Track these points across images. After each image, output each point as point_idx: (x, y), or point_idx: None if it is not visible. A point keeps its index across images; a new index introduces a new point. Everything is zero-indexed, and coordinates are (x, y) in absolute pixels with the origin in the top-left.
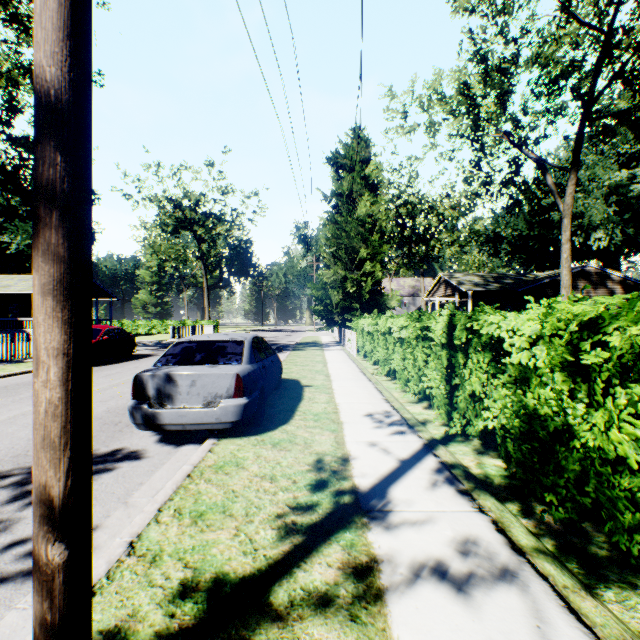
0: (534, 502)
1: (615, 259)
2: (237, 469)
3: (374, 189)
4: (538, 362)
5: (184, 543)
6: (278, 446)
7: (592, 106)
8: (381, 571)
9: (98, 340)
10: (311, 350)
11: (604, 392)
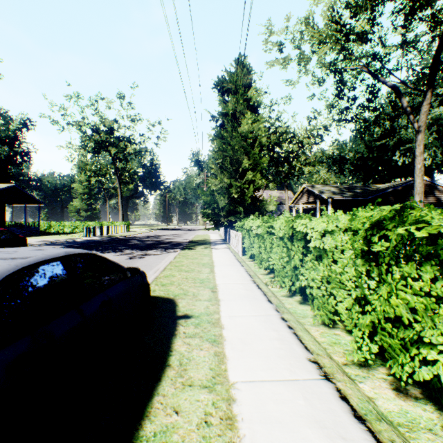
0: None
1: (431, 176)
2: None
3: (254, 111)
4: None
5: None
6: None
7: None
8: None
9: None
10: (200, 249)
11: None
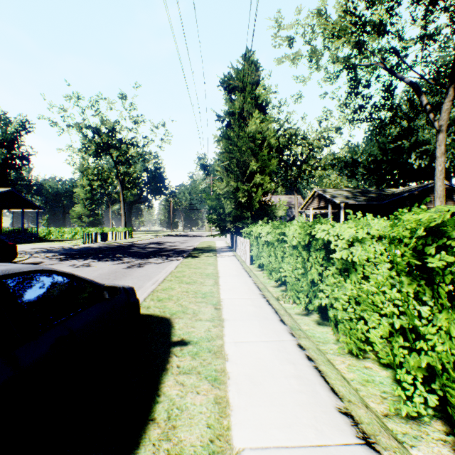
0: None
1: (448, 179)
2: None
3: (263, 110)
4: None
5: None
6: None
7: None
8: None
9: None
10: (204, 257)
11: None
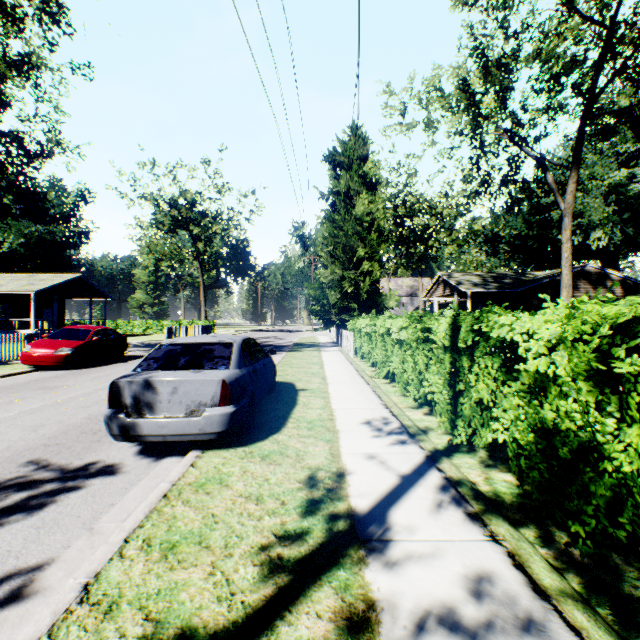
0: (552, 527)
1: (614, 259)
2: (220, 487)
3: (372, 187)
4: (558, 370)
5: (149, 585)
6: (267, 459)
7: (593, 103)
8: (381, 624)
9: (87, 341)
10: (308, 351)
11: (636, 405)
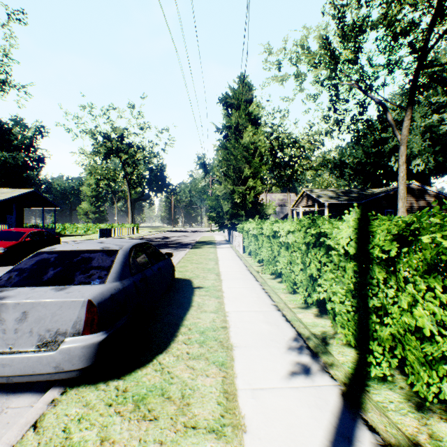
0: None
1: (427, 180)
2: None
3: (255, 123)
4: None
5: None
6: (142, 407)
7: (425, 58)
8: None
9: (20, 242)
10: (206, 248)
11: None
